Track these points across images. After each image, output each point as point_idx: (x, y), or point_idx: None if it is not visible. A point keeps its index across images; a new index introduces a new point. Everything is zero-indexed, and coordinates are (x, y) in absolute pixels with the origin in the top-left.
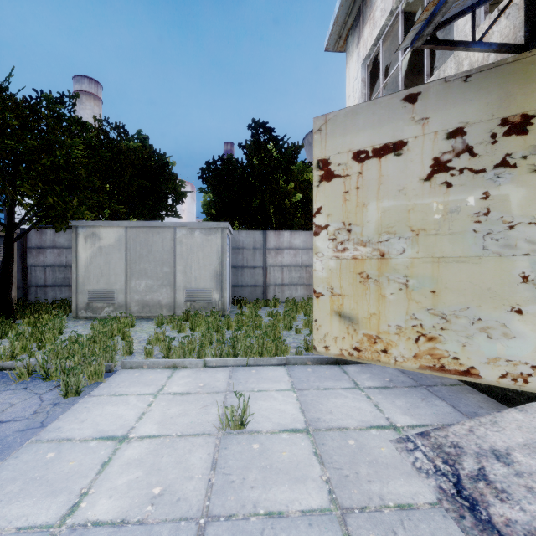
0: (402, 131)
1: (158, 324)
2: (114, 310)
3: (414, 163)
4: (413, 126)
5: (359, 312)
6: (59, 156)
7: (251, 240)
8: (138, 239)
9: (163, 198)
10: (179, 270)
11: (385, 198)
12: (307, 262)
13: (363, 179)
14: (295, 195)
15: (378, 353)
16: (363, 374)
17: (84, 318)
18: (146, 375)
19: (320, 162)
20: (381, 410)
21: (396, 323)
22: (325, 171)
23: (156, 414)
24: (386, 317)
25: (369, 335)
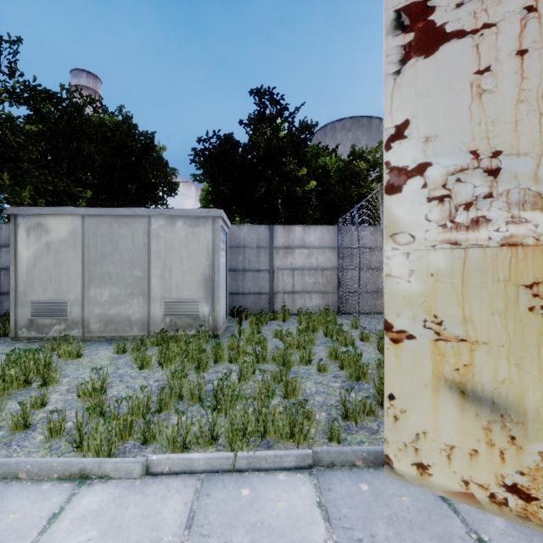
0: None
1: (118, 352)
2: (66, 328)
3: None
4: None
5: (528, 392)
6: None
7: (255, 237)
8: (99, 231)
9: (151, 188)
10: (155, 273)
11: None
12: (324, 264)
13: (540, 24)
14: (308, 183)
15: None
16: None
17: (25, 339)
18: (6, 509)
19: (403, 12)
20: None
21: None
22: (417, 31)
23: None
24: None
25: None
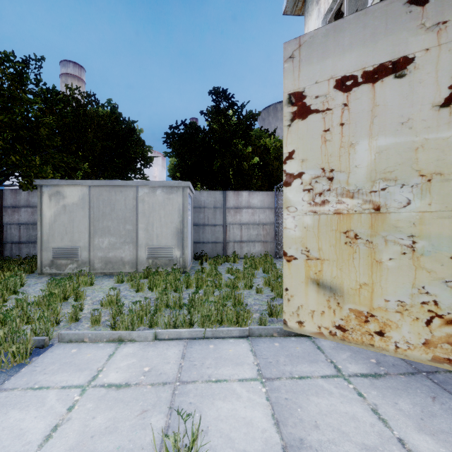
0: (406, 44)
1: (118, 282)
2: (78, 266)
3: (424, 85)
4: (422, 35)
5: (344, 282)
6: (17, 113)
7: (212, 200)
8: (101, 197)
9: (132, 161)
10: (141, 227)
11: (381, 134)
12: (264, 220)
13: (349, 112)
14: (252, 158)
15: (371, 336)
16: (342, 352)
17: (48, 275)
18: (84, 353)
19: (292, 95)
20: (385, 422)
21: (397, 298)
22: (298, 106)
23: (72, 430)
24: (382, 290)
25: (358, 311)
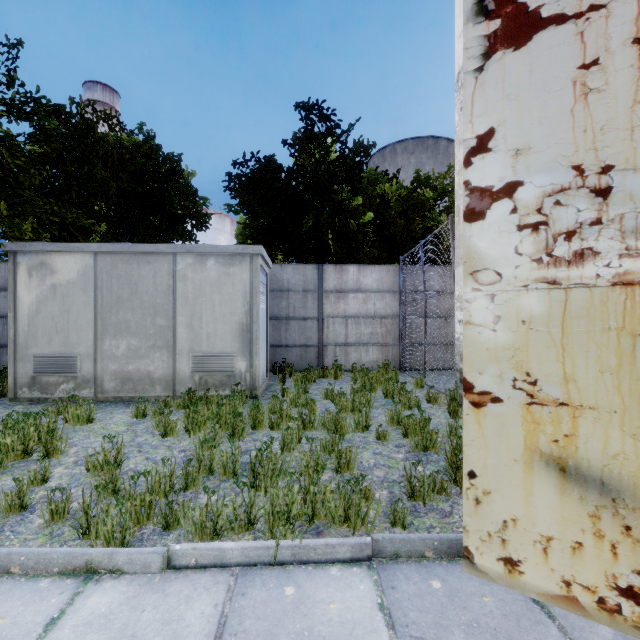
0: None
1: (137, 416)
2: (76, 387)
3: None
4: None
5: None
6: None
7: (300, 279)
8: (115, 272)
9: (178, 221)
10: (182, 322)
11: None
12: (383, 311)
13: None
14: (364, 214)
15: None
16: None
17: (27, 401)
18: None
19: None
20: None
21: None
22: (505, 17)
23: None
24: None
25: None
